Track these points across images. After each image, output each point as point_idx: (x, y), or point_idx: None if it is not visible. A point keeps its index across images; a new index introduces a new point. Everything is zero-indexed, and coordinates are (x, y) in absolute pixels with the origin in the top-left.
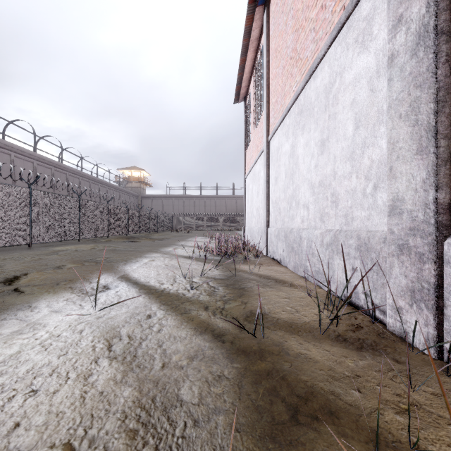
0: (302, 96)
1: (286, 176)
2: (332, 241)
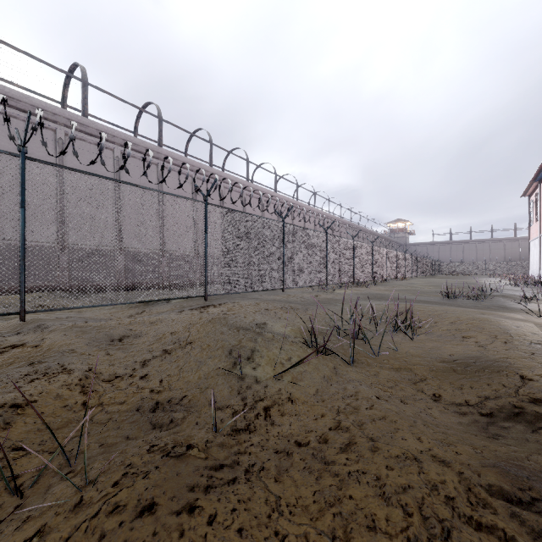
0: None
1: None
2: None
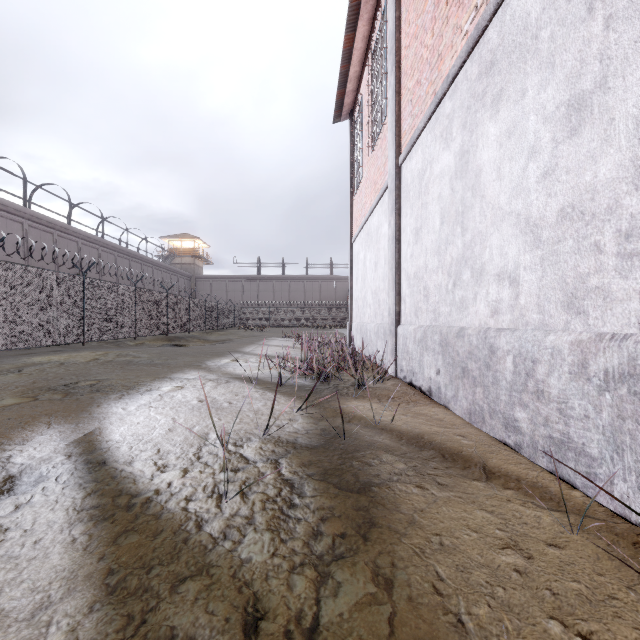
0: (494, 27)
1: (444, 220)
2: (635, 368)
